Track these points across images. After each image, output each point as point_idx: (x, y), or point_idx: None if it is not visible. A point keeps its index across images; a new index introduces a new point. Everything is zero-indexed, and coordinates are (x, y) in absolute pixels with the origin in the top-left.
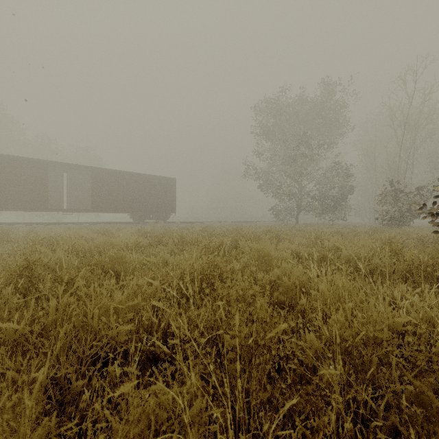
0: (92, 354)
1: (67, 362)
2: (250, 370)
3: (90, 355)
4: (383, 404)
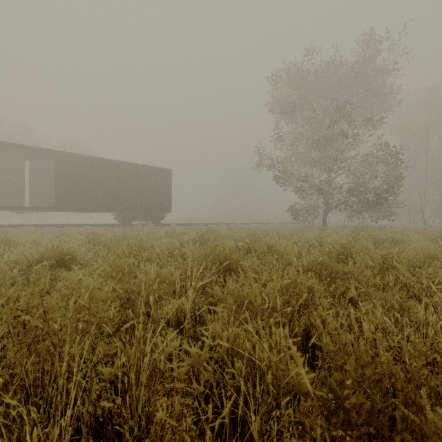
0: None
1: None
2: None
3: None
4: None
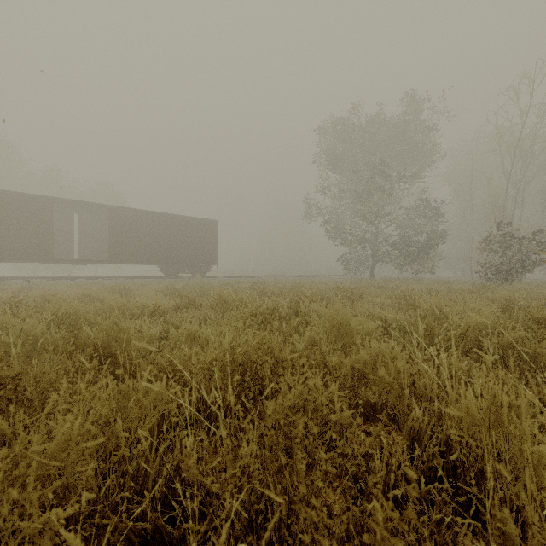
0: None
1: None
2: None
3: None
4: None
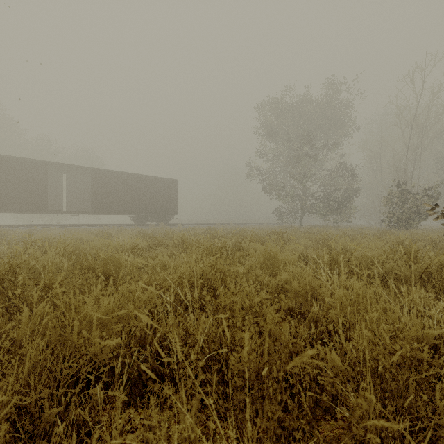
0: (71, 375)
1: (40, 384)
2: (261, 401)
3: (69, 375)
4: (426, 442)
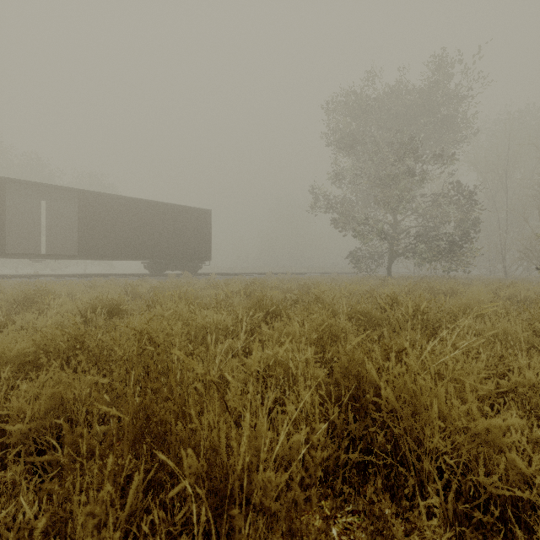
0: None
1: None
2: None
3: None
4: None
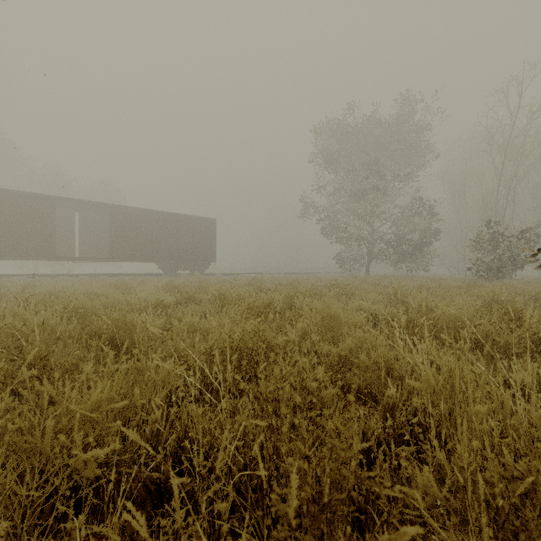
0: (42, 499)
1: None
2: None
3: (40, 500)
4: None
